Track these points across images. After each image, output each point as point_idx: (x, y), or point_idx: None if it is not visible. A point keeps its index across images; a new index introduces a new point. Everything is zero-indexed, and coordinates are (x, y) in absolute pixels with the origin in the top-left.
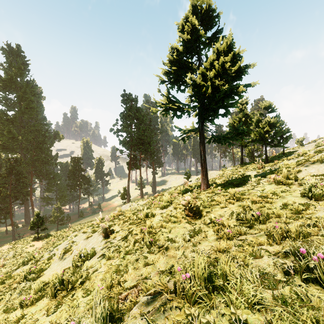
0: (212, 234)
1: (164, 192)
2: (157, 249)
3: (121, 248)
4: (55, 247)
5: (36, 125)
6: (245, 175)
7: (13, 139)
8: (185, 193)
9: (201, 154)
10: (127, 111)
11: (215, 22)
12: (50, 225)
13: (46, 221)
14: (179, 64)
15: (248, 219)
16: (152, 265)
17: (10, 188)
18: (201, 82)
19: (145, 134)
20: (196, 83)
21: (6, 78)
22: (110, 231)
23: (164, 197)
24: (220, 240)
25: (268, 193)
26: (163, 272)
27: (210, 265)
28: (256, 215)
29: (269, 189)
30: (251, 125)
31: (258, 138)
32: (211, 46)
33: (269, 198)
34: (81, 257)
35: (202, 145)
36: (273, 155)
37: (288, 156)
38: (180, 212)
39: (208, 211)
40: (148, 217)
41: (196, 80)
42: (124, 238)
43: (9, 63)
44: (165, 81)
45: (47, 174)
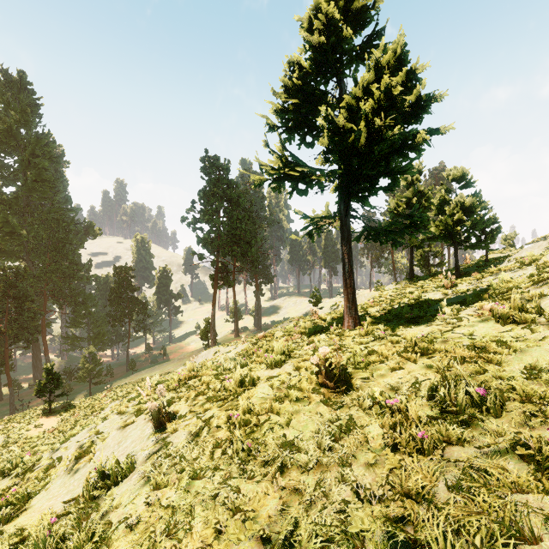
0: (379, 433)
1: (275, 329)
2: (261, 470)
3: (185, 462)
4: (64, 442)
5: (52, 211)
6: (422, 299)
7: (12, 236)
8: (313, 333)
9: (344, 261)
10: (212, 186)
11: (369, 17)
12: (78, 383)
13: (70, 377)
14: (304, 94)
15: (459, 405)
16: (248, 512)
17: (6, 320)
18: (347, 123)
19: (241, 227)
20: (337, 125)
21: (1, 128)
22: (167, 416)
23: (276, 344)
24: (401, 452)
25: (487, 341)
26: (273, 544)
27: (394, 545)
28: (476, 395)
29: (484, 331)
30: (427, 211)
31: (444, 234)
32: (363, 62)
33: (492, 353)
34: (107, 471)
35: (346, 245)
36: (466, 264)
37: (495, 264)
38: (308, 377)
39: (364, 377)
40: (243, 386)
41: (337, 119)
42: (194, 435)
43: (5, 103)
44: (278, 127)
45: (72, 296)
